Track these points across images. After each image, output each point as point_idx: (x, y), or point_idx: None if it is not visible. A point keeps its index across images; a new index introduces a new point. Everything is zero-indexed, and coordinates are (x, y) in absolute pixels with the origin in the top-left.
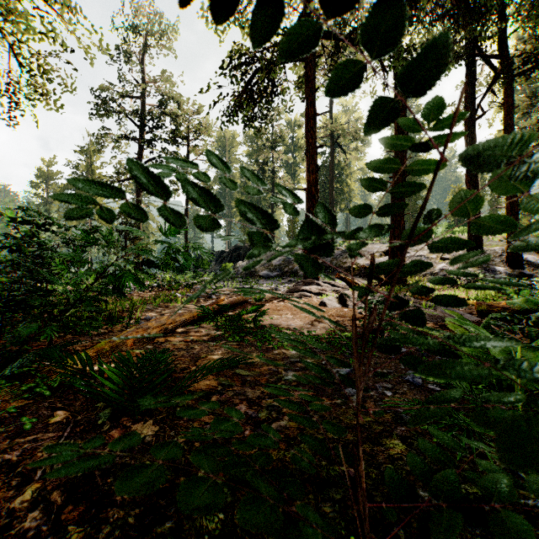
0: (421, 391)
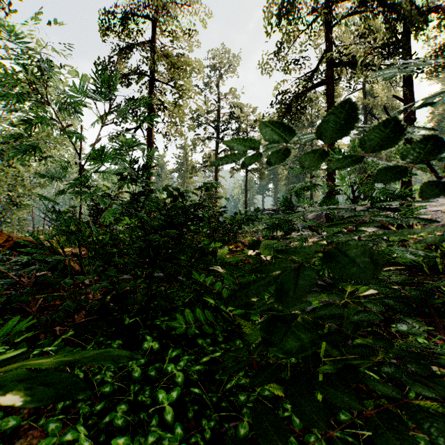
0: None
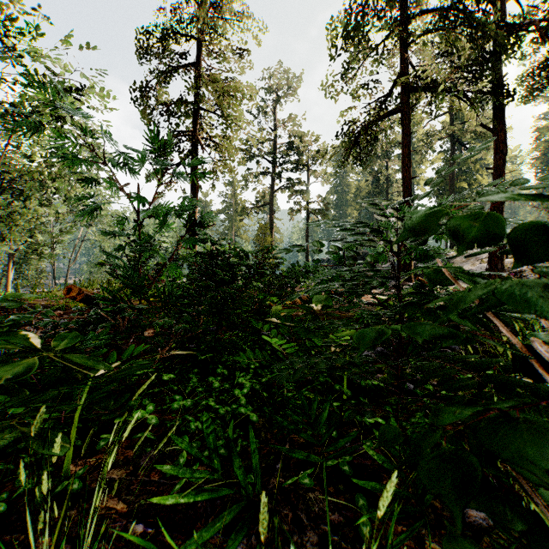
0: None
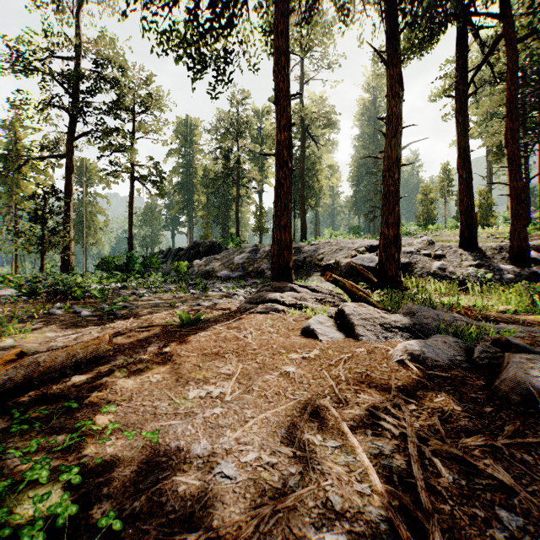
0: None
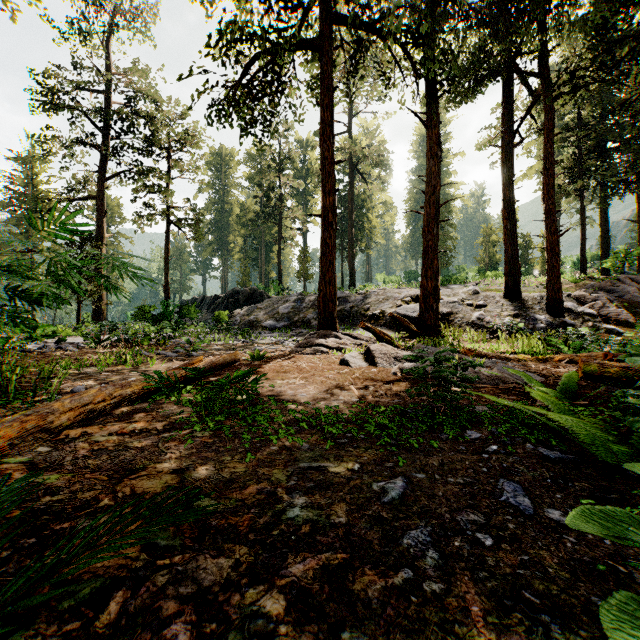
0: (540, 528)
